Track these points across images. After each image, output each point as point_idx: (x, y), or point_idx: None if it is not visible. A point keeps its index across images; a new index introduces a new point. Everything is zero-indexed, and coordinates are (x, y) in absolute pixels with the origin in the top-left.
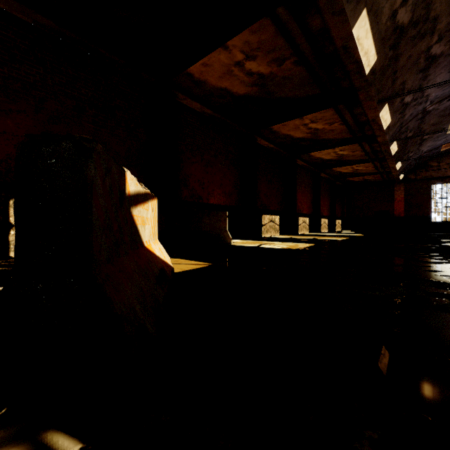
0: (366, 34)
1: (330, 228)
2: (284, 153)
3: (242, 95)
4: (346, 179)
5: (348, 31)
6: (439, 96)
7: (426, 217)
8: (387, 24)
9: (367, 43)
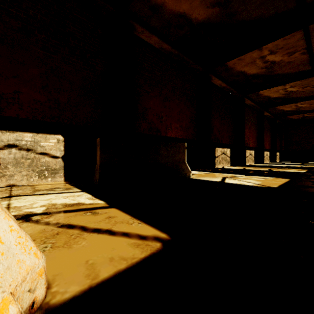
0: None
1: (271, 160)
2: (234, 92)
3: (201, 22)
4: (286, 117)
5: None
6: None
7: None
8: None
9: None
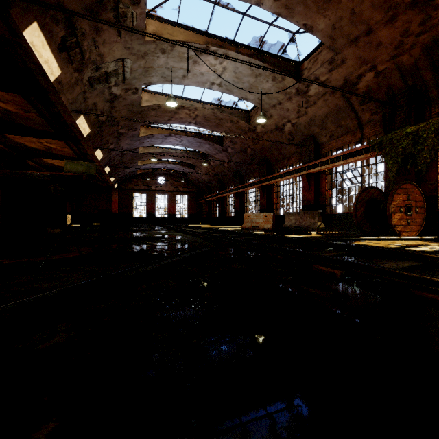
0: (84, 123)
1: None
2: (15, 154)
3: None
4: None
5: (74, 121)
6: (129, 148)
7: (131, 214)
8: (94, 119)
9: (84, 126)
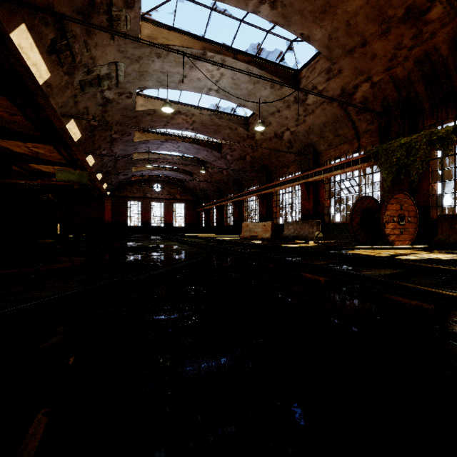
0: (74, 127)
1: None
2: None
3: None
4: None
5: (64, 125)
6: (122, 154)
7: (125, 223)
8: (86, 124)
9: (75, 130)
